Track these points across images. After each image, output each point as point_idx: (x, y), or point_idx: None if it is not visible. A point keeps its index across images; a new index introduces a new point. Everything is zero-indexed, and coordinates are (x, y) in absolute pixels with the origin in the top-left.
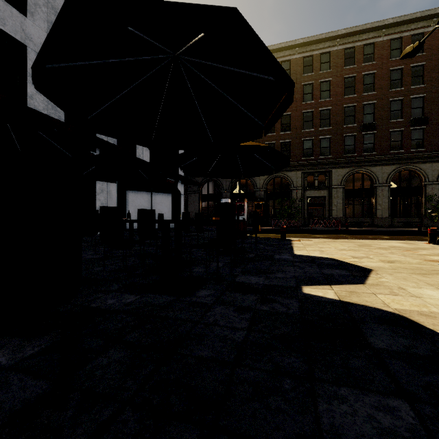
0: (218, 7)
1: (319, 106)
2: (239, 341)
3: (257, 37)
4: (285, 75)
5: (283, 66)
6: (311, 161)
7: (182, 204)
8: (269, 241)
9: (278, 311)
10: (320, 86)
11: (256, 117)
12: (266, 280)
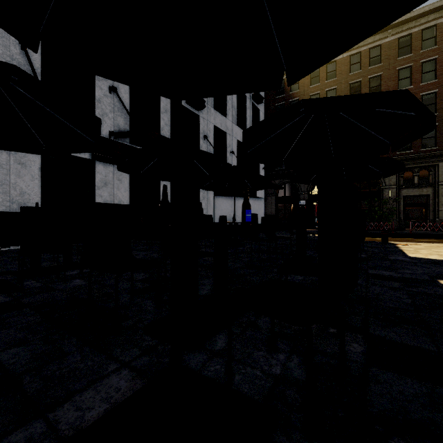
0: (394, 91)
1: (420, 91)
2: (409, 303)
3: (416, 99)
4: (430, 114)
5: (372, 53)
6: (408, 155)
7: (262, 207)
8: (369, 244)
9: (427, 292)
10: (422, 67)
11: (384, 138)
12: (397, 274)
